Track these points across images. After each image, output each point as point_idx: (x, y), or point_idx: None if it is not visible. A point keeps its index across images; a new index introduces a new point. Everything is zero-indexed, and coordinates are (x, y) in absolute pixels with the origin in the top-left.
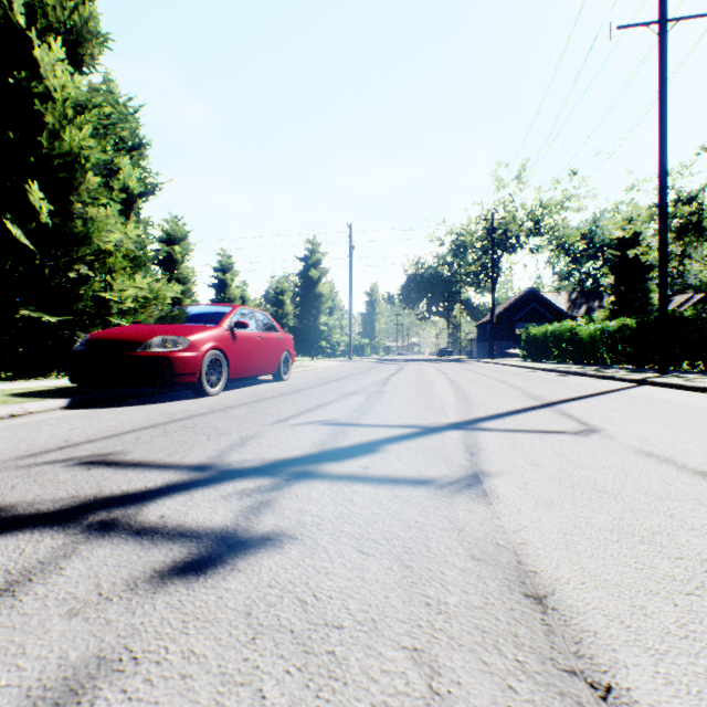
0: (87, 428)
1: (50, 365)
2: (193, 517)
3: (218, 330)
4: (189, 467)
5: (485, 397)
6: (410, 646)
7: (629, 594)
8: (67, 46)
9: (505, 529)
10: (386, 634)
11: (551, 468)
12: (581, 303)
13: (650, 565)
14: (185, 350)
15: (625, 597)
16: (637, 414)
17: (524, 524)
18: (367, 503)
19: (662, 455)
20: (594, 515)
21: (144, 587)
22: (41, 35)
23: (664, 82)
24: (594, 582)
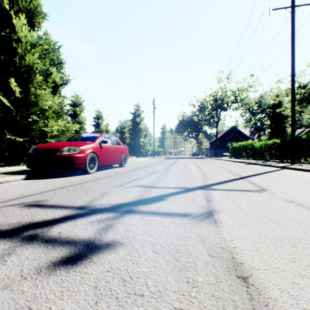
0: (32, 188)
1: (20, 160)
2: (74, 233)
3: (93, 144)
4: (76, 208)
5: (213, 174)
6: (178, 307)
7: (290, 276)
8: (28, 18)
9: (225, 240)
10: (165, 300)
11: (246, 208)
12: (255, 132)
13: (298, 259)
14: (78, 153)
15: (288, 277)
16: (283, 182)
17: (234, 237)
18: (158, 226)
19: (297, 202)
20: (268, 232)
21: (44, 271)
22: (16, 13)
23: (293, 33)
24: (272, 269)
